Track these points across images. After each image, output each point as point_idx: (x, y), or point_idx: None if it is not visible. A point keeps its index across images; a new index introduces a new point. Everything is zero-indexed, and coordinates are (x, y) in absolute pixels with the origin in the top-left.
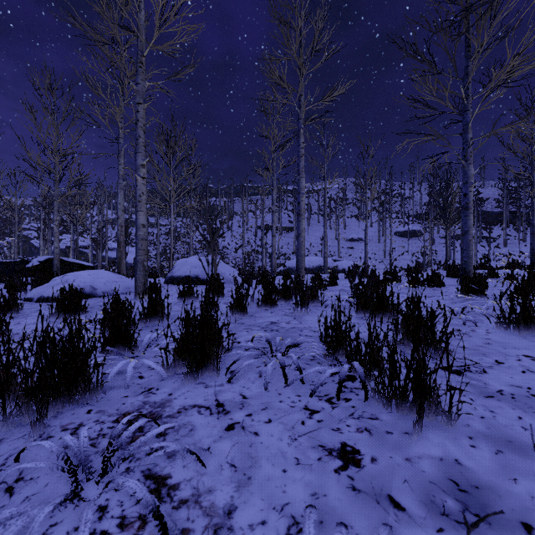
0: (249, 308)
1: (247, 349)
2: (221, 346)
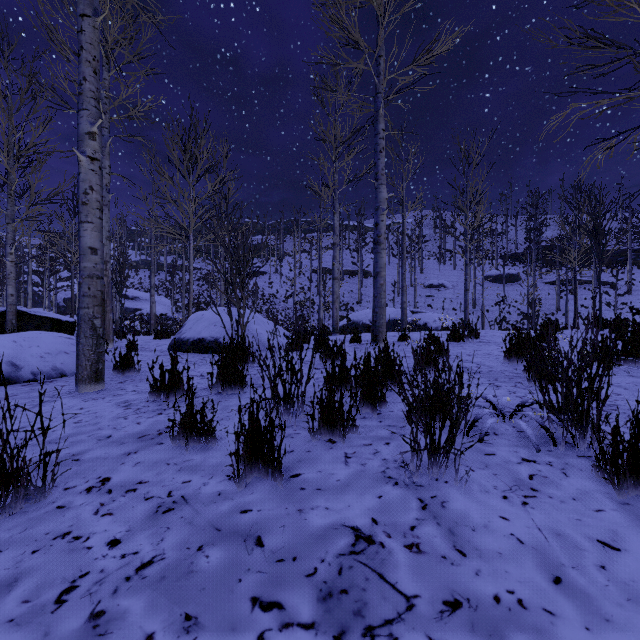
0: (290, 430)
1: None
2: None
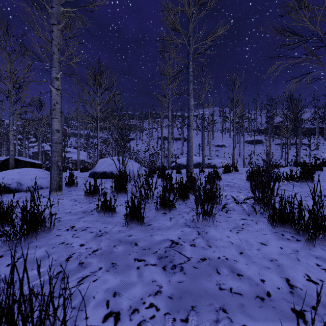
0: (147, 209)
1: None
2: None
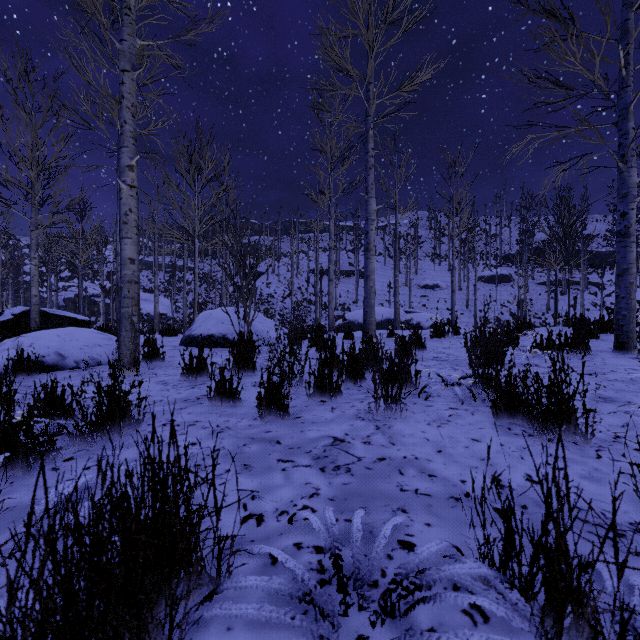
0: (293, 396)
1: (276, 559)
2: (196, 571)
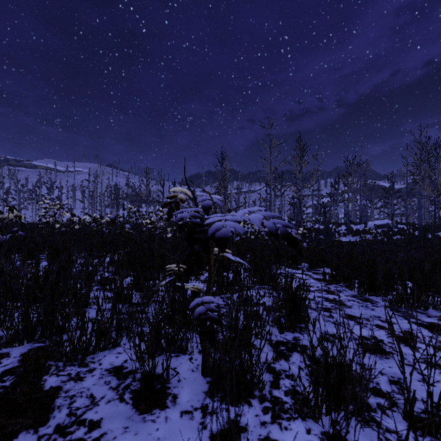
0: None
1: None
2: None
